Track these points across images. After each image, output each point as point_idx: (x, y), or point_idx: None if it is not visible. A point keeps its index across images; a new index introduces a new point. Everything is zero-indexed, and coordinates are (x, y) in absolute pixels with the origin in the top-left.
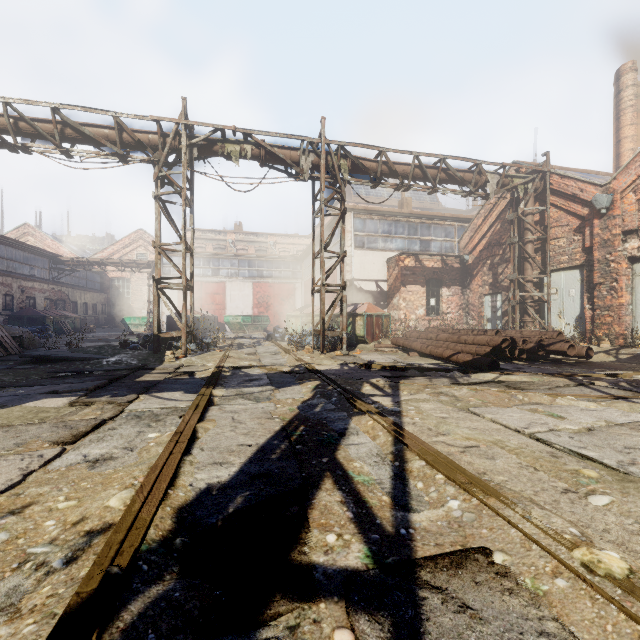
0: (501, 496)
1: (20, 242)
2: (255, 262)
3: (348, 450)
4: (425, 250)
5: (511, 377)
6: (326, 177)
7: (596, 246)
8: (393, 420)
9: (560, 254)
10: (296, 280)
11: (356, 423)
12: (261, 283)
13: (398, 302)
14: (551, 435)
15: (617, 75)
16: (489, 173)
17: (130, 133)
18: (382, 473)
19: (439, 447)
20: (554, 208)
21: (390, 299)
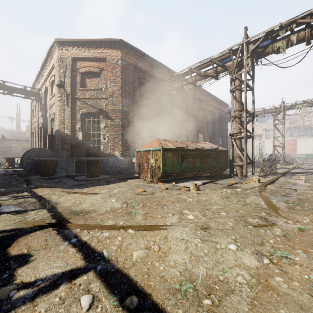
0: None
1: None
2: None
3: None
4: None
5: None
6: None
7: None
8: None
9: None
10: None
11: None
12: None
13: None
14: None
15: None
16: None
17: (266, 111)
18: None
19: None
20: None
21: None
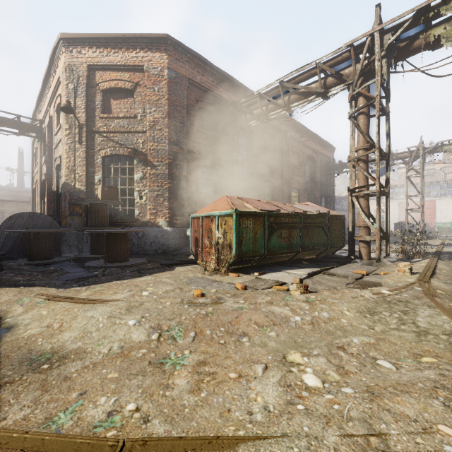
0: None
1: None
2: None
3: None
4: None
5: None
6: None
7: None
8: None
9: None
10: None
11: None
12: None
13: None
14: None
15: None
16: None
17: (396, 156)
18: None
19: None
20: None
21: None
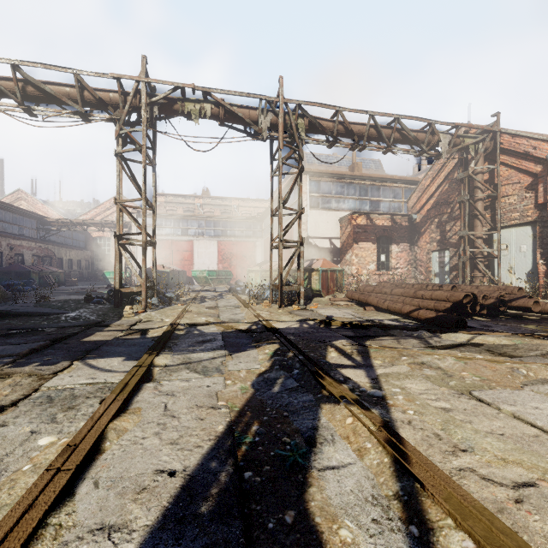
0: None
1: (9, 205)
2: (220, 223)
3: (325, 485)
4: (375, 210)
5: (488, 339)
6: (284, 136)
7: None
8: (380, 415)
9: (511, 211)
10: (256, 239)
11: (328, 417)
12: (225, 241)
13: (350, 258)
14: None
15: None
16: (441, 133)
17: (91, 91)
18: None
19: (473, 486)
20: (504, 167)
21: (343, 255)
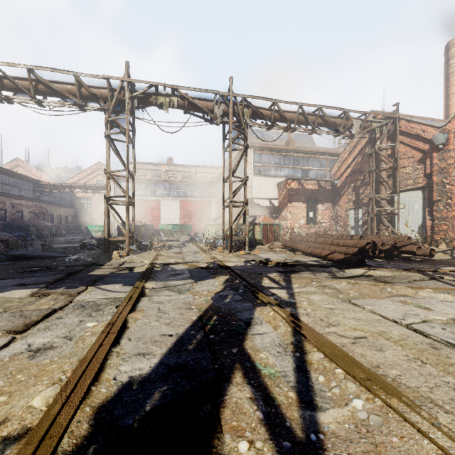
0: (402, 396)
1: (11, 171)
2: (181, 186)
3: (254, 340)
4: (305, 176)
5: (377, 272)
6: (233, 121)
7: (435, 172)
8: (290, 311)
9: (407, 179)
10: (211, 199)
11: (259, 313)
12: (186, 201)
13: (286, 214)
14: (426, 326)
15: (447, 48)
16: (354, 119)
17: (87, 88)
18: (285, 364)
19: (332, 338)
20: (402, 145)
21: (280, 212)
